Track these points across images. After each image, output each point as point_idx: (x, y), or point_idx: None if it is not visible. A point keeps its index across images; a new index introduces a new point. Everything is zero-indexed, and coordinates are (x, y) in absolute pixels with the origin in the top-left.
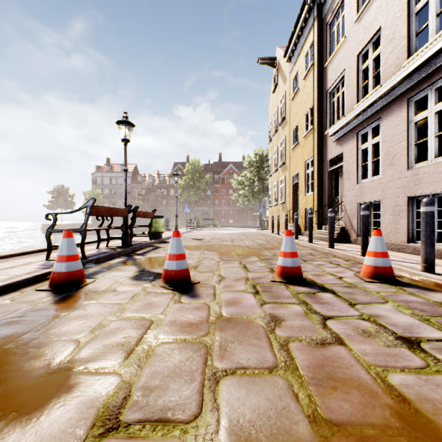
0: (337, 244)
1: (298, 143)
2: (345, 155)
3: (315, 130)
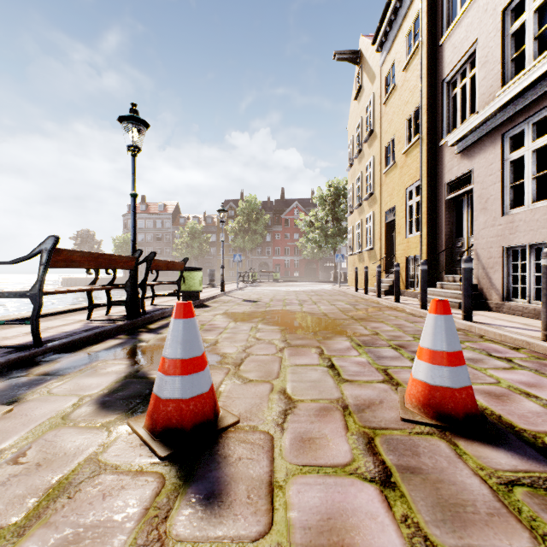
0: None
1: (394, 164)
2: (478, 172)
3: (423, 141)
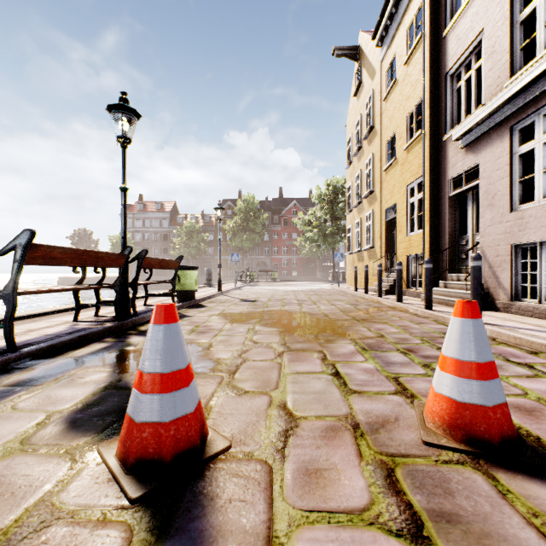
0: None
1: (395, 161)
2: (484, 167)
3: (425, 136)
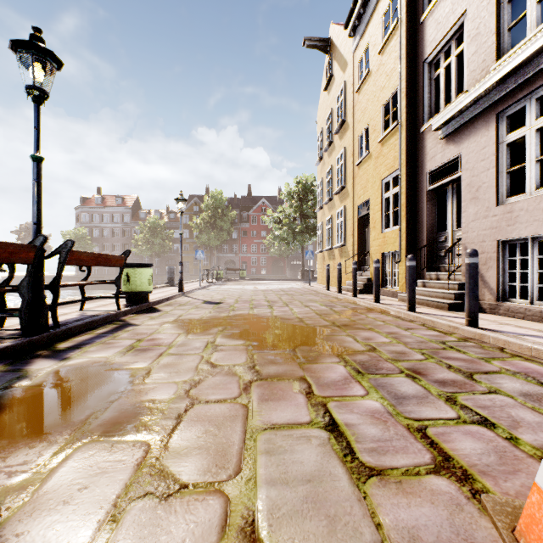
0: (461, 313)
1: (369, 154)
2: (467, 158)
3: (402, 127)
